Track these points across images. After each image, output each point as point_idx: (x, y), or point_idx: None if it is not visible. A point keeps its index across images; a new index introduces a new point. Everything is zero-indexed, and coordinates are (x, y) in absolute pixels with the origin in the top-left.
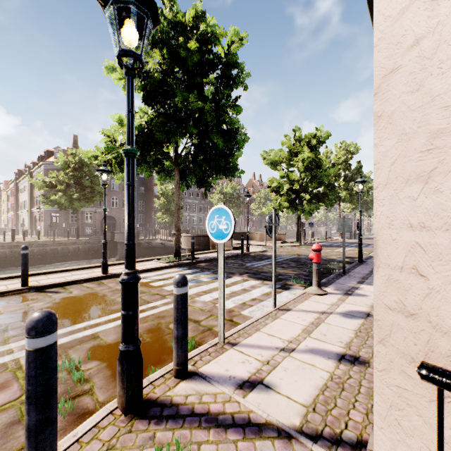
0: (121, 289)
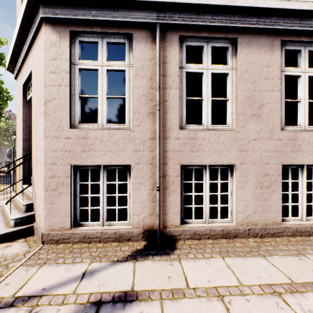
0: None
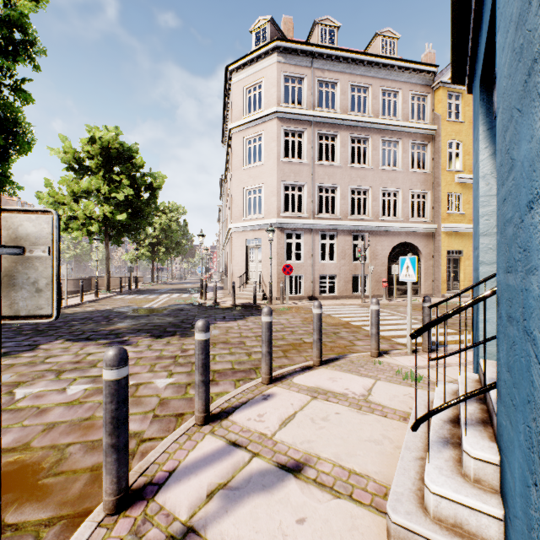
0: (201, 280)
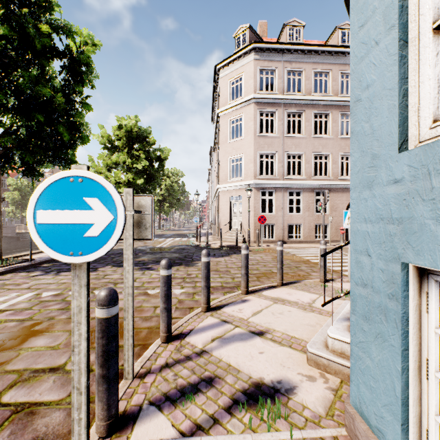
0: (197, 227)
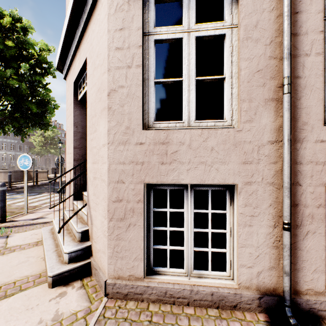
0: None
